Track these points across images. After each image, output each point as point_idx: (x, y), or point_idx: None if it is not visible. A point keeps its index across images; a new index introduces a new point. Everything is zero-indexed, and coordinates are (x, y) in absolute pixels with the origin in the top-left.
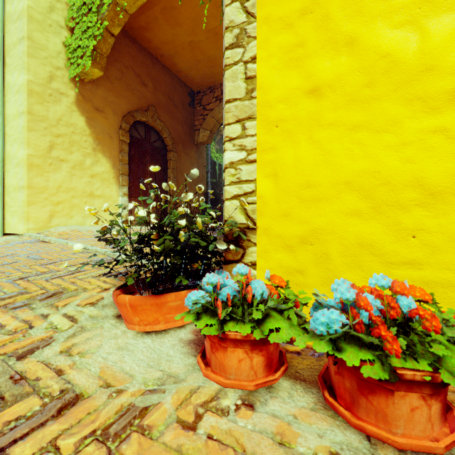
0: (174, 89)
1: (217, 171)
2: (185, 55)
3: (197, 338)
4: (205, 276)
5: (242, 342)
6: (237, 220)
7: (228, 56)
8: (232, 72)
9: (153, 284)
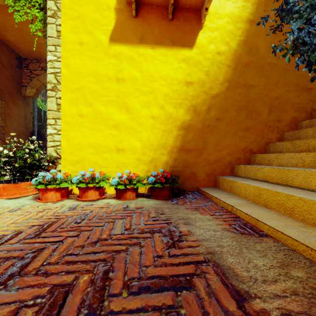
0: (2, 52)
1: (42, 116)
2: (14, 33)
3: (35, 198)
4: (40, 173)
5: (53, 189)
6: (53, 155)
7: (49, 93)
8: (51, 99)
9: (14, 179)
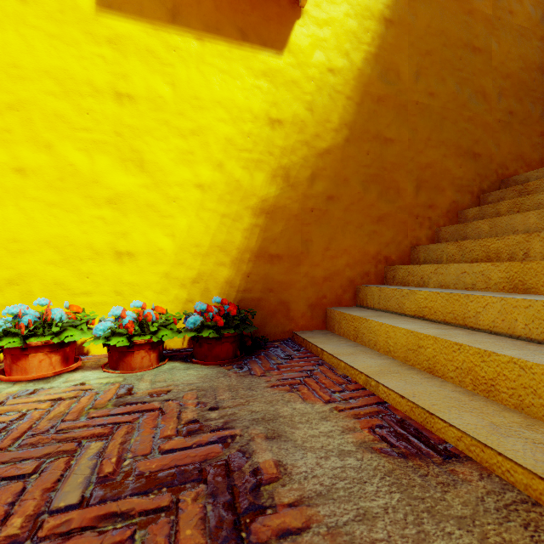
0: None
1: None
2: None
3: None
4: None
5: None
6: None
7: None
8: None
9: None
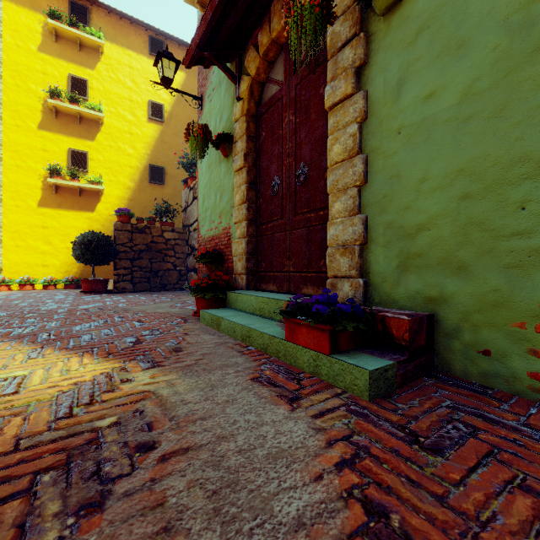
0: None
1: None
2: None
3: None
4: None
5: (5, 285)
6: None
7: None
8: None
9: None
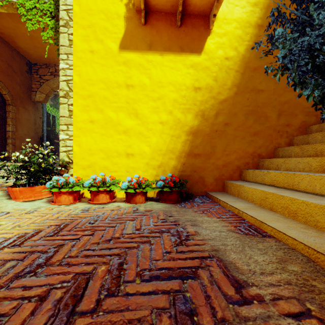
0: (13, 58)
1: (51, 121)
2: (24, 40)
3: (49, 201)
4: (53, 177)
5: (66, 193)
6: (65, 160)
7: (61, 100)
8: (63, 106)
9: (29, 183)
